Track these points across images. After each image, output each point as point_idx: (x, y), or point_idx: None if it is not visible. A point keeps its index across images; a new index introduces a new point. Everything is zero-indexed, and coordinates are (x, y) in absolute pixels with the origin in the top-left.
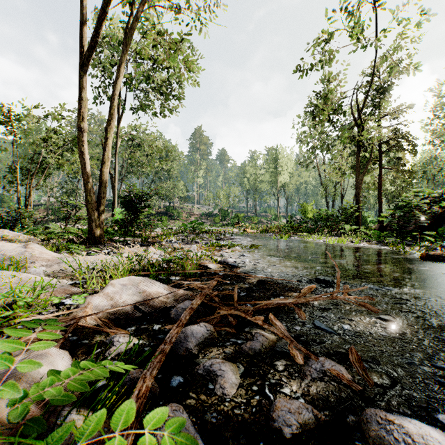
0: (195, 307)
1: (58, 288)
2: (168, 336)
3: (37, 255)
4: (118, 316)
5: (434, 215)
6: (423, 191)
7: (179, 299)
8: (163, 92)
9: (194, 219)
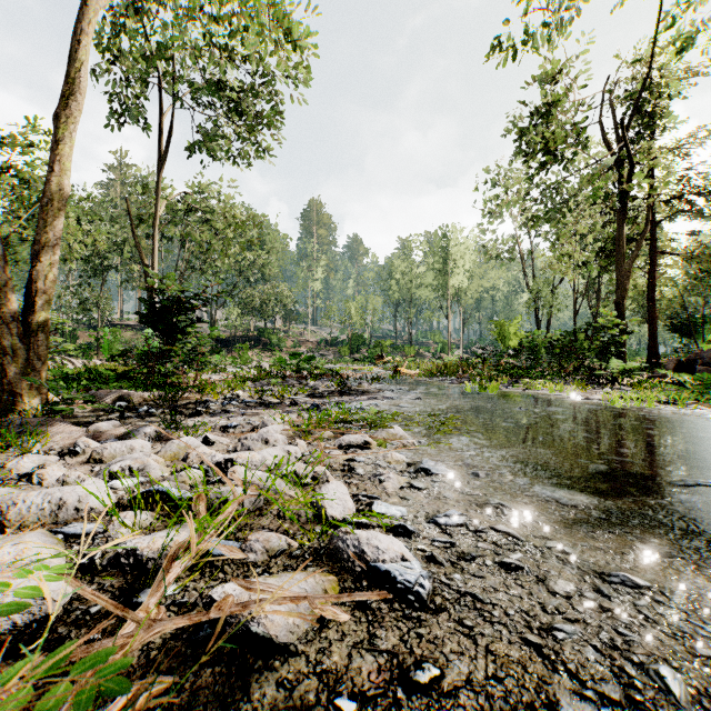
0: None
1: None
2: None
3: None
4: None
5: None
6: None
7: None
8: (243, 111)
9: (306, 350)
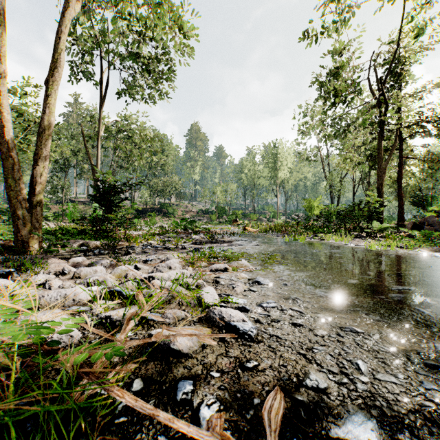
0: None
1: None
2: None
3: None
4: None
5: None
6: None
7: None
8: (152, 72)
9: (190, 216)
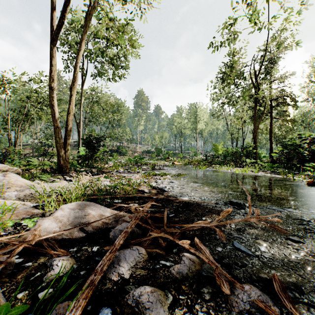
0: (129, 231)
1: (21, 210)
2: (100, 264)
3: (13, 182)
4: (64, 237)
5: (312, 152)
6: (304, 134)
7: (118, 220)
8: (115, 64)
9: (137, 155)
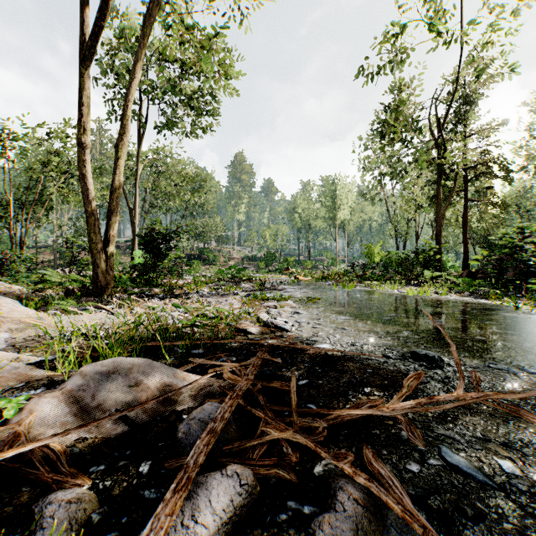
0: (218, 428)
1: (9, 372)
2: (148, 528)
3: (6, 314)
4: (84, 435)
5: None
6: (529, 227)
7: (198, 394)
8: (195, 106)
9: (234, 264)
